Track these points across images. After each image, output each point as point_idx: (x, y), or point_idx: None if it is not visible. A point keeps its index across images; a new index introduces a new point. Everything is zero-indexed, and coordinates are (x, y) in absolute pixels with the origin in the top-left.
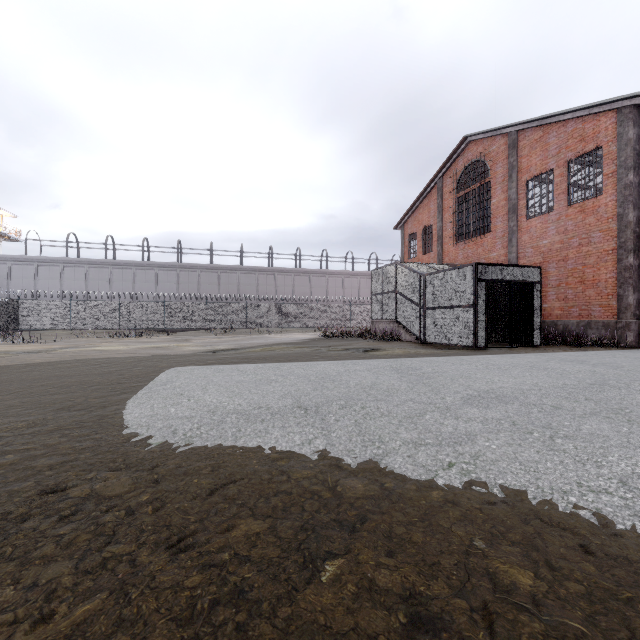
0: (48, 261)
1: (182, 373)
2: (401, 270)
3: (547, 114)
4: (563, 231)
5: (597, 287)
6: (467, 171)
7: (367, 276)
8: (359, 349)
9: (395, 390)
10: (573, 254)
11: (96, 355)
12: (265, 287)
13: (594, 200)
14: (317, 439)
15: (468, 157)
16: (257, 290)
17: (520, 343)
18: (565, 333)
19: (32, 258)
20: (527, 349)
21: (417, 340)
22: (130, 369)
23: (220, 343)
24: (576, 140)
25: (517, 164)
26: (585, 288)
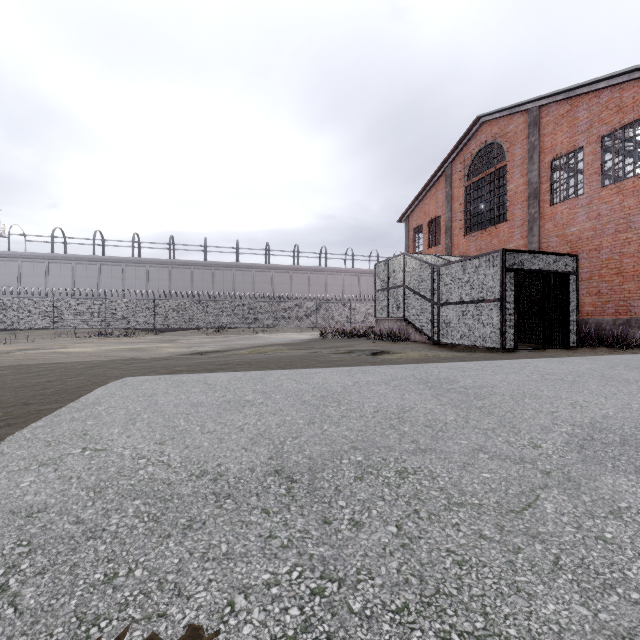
0: (32, 257)
1: (124, 388)
2: (410, 262)
3: (577, 84)
4: (595, 216)
5: (639, 279)
6: (480, 155)
7: (368, 274)
8: (365, 351)
9: (441, 424)
10: (608, 242)
11: (49, 359)
12: (261, 285)
13: (635, 179)
14: (309, 637)
15: (481, 140)
16: (253, 288)
17: (554, 344)
18: (598, 332)
19: (15, 254)
20: (564, 351)
21: (429, 340)
22: (67, 379)
23: (207, 344)
24: (612, 112)
25: (539, 144)
26: (623, 281)
